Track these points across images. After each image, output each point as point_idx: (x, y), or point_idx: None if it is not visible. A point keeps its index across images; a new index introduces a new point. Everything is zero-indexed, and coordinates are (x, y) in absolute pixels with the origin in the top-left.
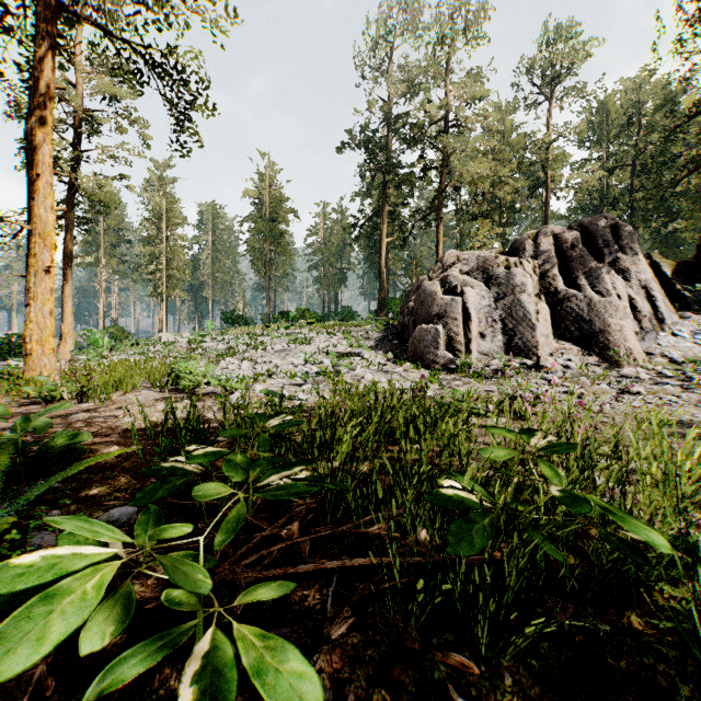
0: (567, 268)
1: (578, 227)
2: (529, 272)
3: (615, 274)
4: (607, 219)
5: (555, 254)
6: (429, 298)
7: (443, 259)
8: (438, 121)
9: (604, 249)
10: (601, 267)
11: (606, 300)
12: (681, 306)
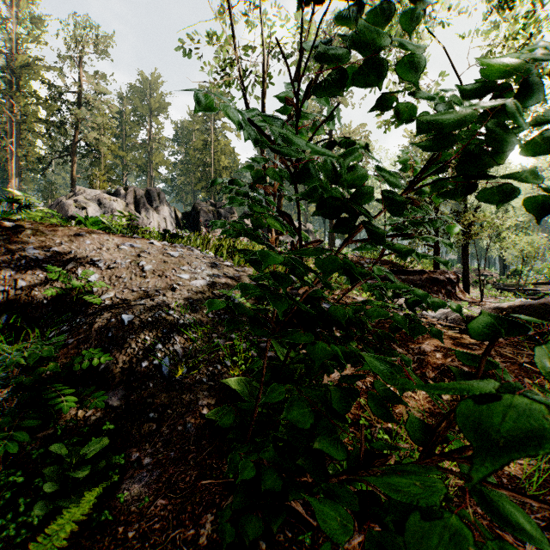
0: (138, 206)
1: (146, 190)
2: (120, 204)
3: (155, 211)
4: (157, 189)
5: (135, 199)
6: (67, 207)
7: (75, 189)
8: (73, 92)
9: (154, 201)
10: (150, 208)
11: (148, 220)
12: (179, 227)
